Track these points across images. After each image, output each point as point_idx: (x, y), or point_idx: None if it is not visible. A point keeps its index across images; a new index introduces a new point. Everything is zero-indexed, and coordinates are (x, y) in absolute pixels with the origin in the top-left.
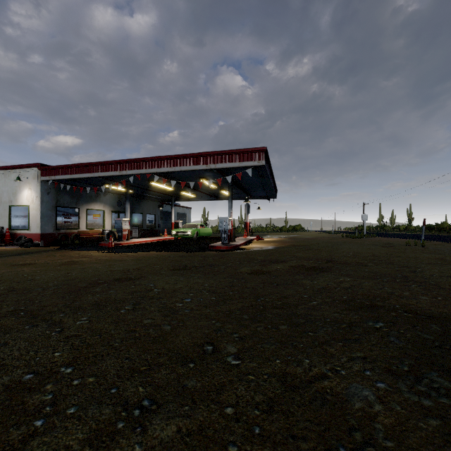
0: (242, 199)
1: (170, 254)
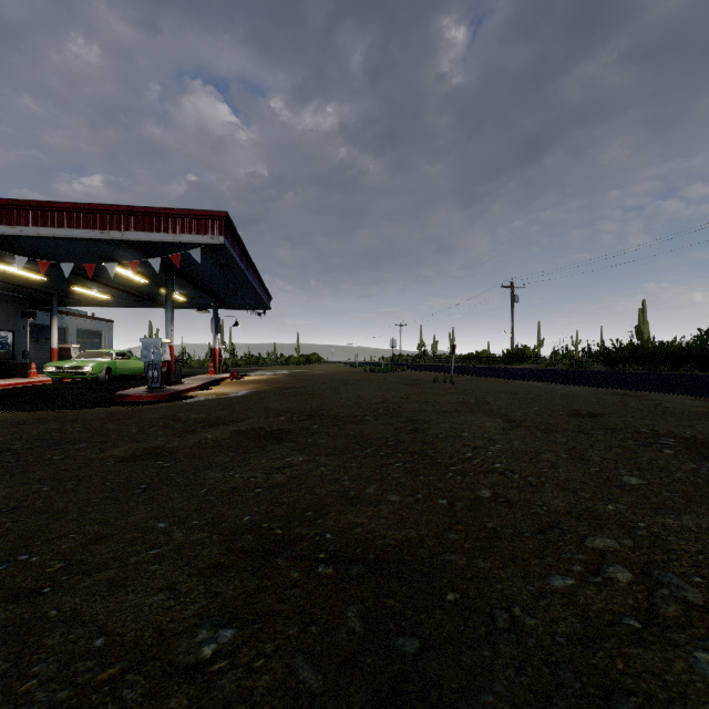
0: (209, 307)
1: None
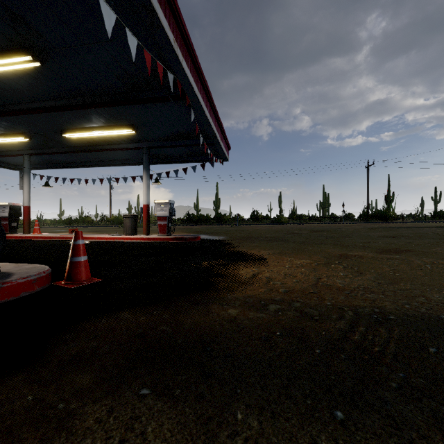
0: None
1: (261, 243)
